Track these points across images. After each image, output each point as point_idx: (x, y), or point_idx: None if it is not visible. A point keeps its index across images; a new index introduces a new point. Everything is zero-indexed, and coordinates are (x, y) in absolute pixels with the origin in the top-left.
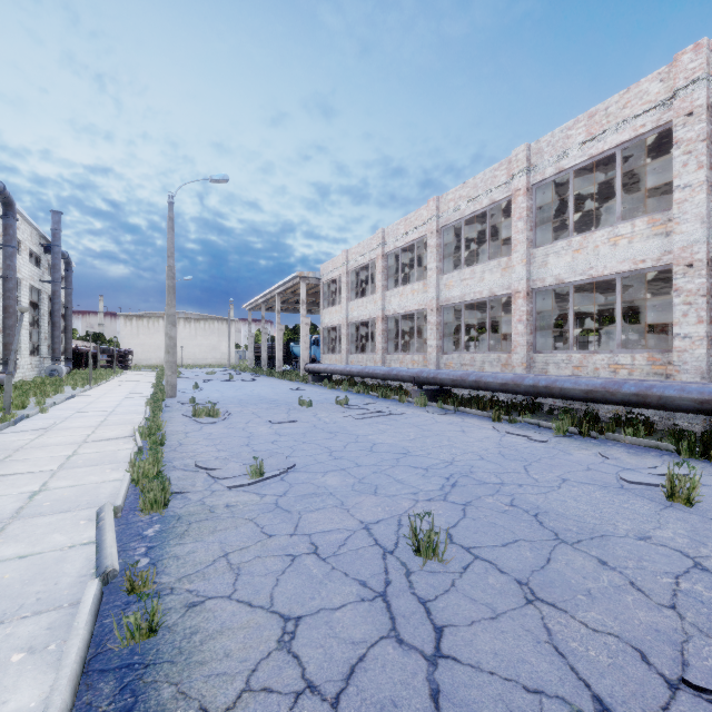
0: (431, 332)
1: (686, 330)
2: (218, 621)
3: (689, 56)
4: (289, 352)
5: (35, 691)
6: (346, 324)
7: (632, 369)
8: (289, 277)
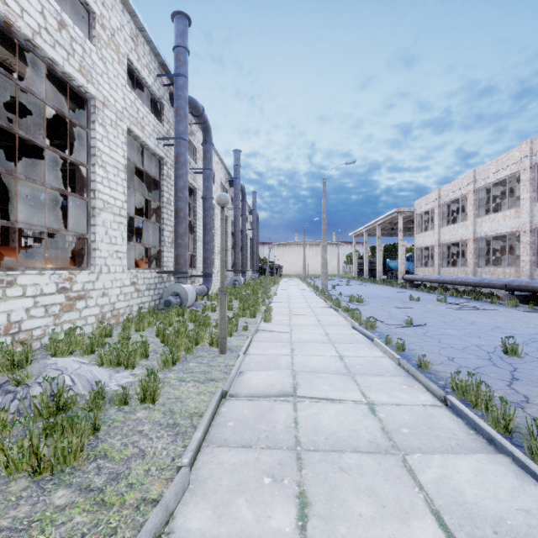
0: (523, 249)
1: None
2: (422, 353)
3: None
4: (384, 266)
5: (379, 353)
6: (438, 245)
7: None
8: (389, 213)
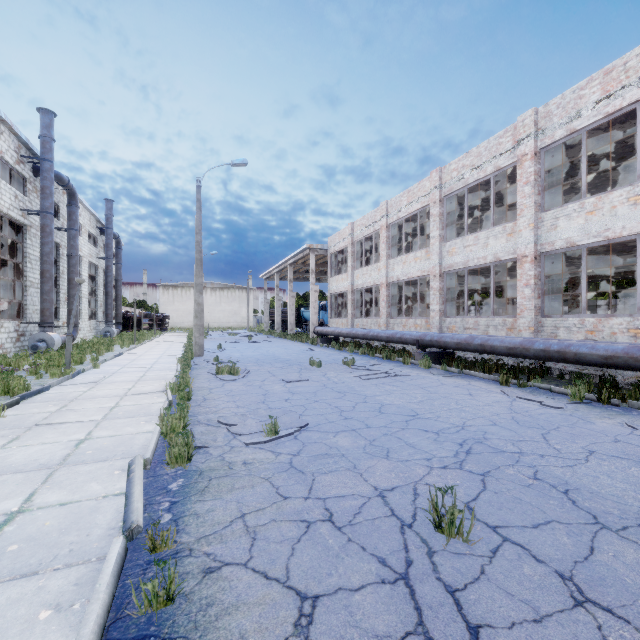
0: (433, 297)
1: None
2: (234, 592)
3: None
4: (300, 316)
5: None
6: (351, 290)
7: None
8: (300, 249)
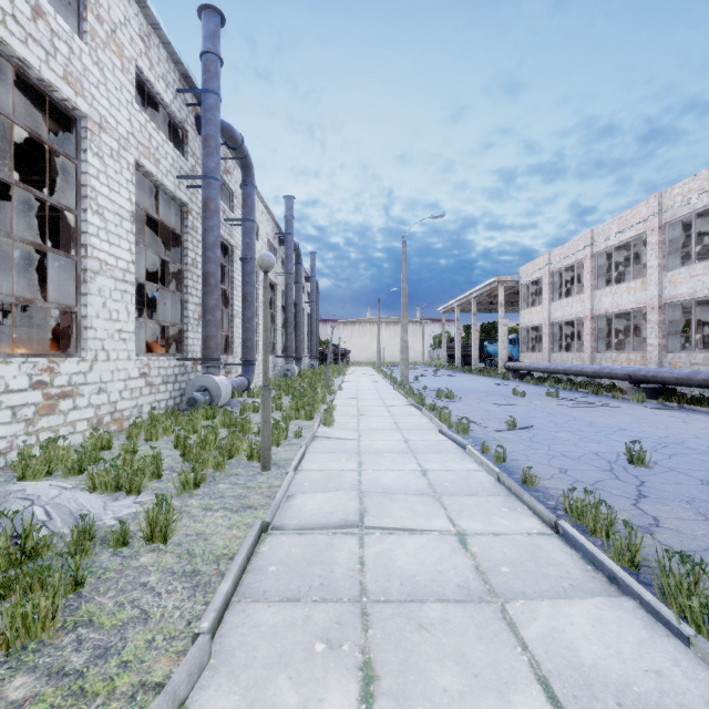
0: (651, 330)
1: None
2: (528, 464)
3: None
4: (481, 350)
5: (473, 466)
6: (548, 324)
7: None
8: (487, 282)
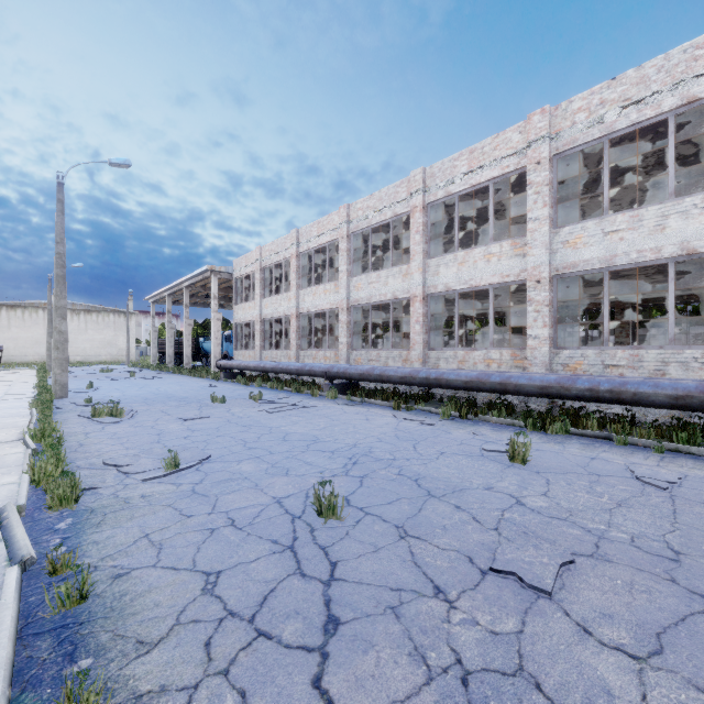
0: (342, 330)
1: (536, 332)
2: (146, 584)
3: (538, 117)
4: (199, 348)
5: None
6: (260, 320)
7: (500, 363)
8: (199, 270)
